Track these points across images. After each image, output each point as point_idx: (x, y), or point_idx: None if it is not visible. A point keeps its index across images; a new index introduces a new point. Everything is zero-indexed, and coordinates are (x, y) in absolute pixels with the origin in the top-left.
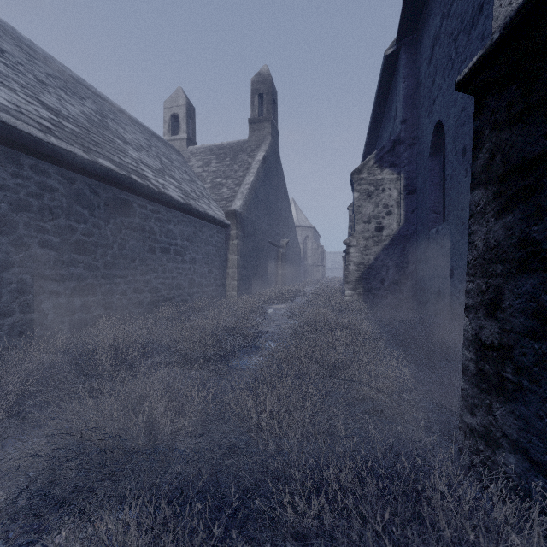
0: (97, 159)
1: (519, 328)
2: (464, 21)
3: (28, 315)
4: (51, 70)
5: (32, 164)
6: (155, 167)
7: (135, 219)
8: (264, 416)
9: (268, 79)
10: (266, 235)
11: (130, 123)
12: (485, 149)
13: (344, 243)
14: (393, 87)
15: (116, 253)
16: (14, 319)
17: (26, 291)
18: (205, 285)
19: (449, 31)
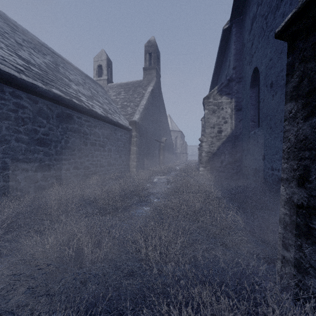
0: (51, 89)
1: None
2: (271, 6)
3: (8, 183)
4: (26, 38)
5: (11, 91)
6: (88, 95)
7: (75, 125)
8: (150, 249)
9: (154, 44)
10: (153, 135)
11: (73, 69)
12: (295, 76)
13: (199, 140)
14: (228, 48)
15: (63, 145)
16: None
17: (7, 168)
18: (117, 164)
19: (262, 13)
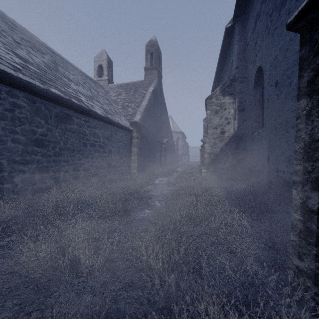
0: (50, 88)
1: None
2: (276, 3)
3: (4, 185)
4: (25, 36)
5: (7, 90)
6: (88, 95)
7: (74, 126)
8: (152, 257)
9: (156, 44)
10: (154, 136)
11: (73, 69)
12: (309, 70)
13: (201, 141)
14: (230, 47)
15: (62, 146)
16: None
17: (3, 170)
18: (118, 166)
19: (266, 10)
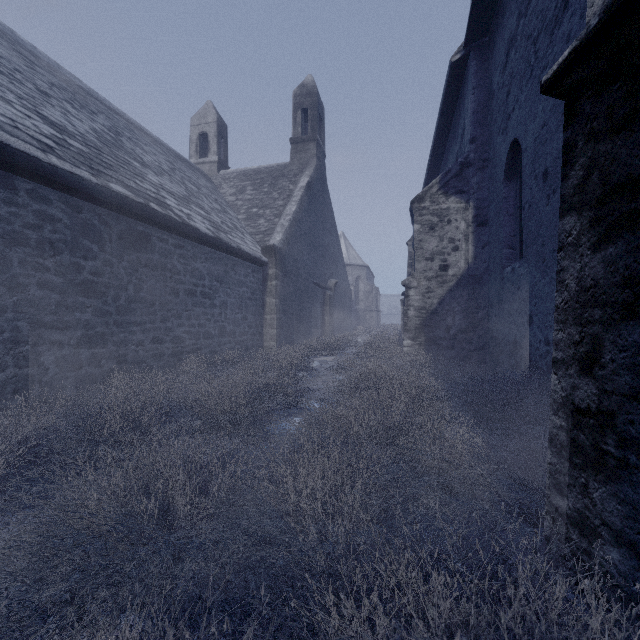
0: (109, 184)
1: (624, 389)
2: (545, 20)
3: (24, 370)
4: (56, 80)
5: (30, 189)
6: (180, 195)
7: (154, 255)
8: (304, 496)
9: (313, 92)
10: (310, 275)
11: (150, 143)
12: (578, 166)
13: (403, 284)
14: (460, 100)
15: (132, 296)
16: (7, 374)
17: (22, 341)
18: (238, 333)
19: (527, 32)
